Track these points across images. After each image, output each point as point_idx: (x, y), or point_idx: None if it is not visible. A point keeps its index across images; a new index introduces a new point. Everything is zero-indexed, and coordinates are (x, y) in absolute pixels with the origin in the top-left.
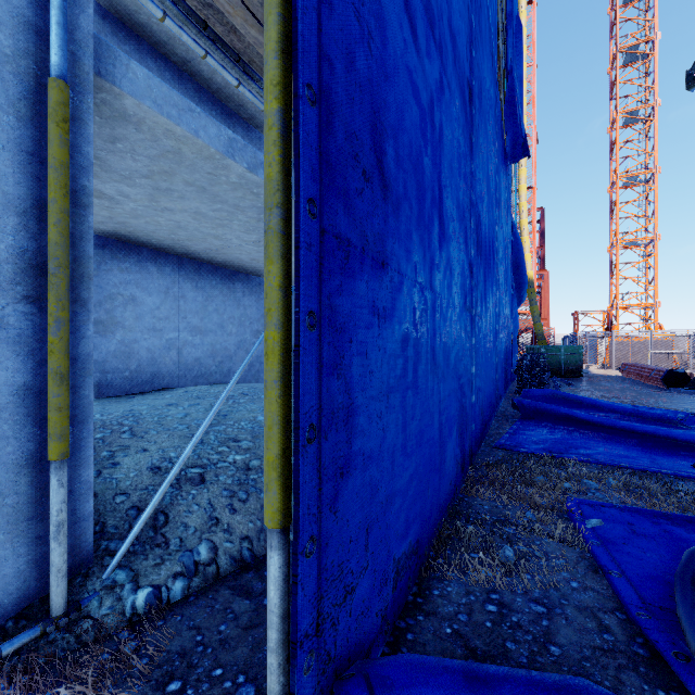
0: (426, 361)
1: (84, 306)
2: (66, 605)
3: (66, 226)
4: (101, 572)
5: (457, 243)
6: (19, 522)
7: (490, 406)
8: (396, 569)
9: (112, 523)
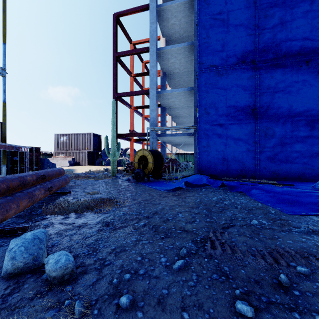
0: (220, 159)
1: None
2: None
3: None
4: None
5: (239, 142)
6: (197, 169)
7: (299, 175)
8: (211, 175)
9: None
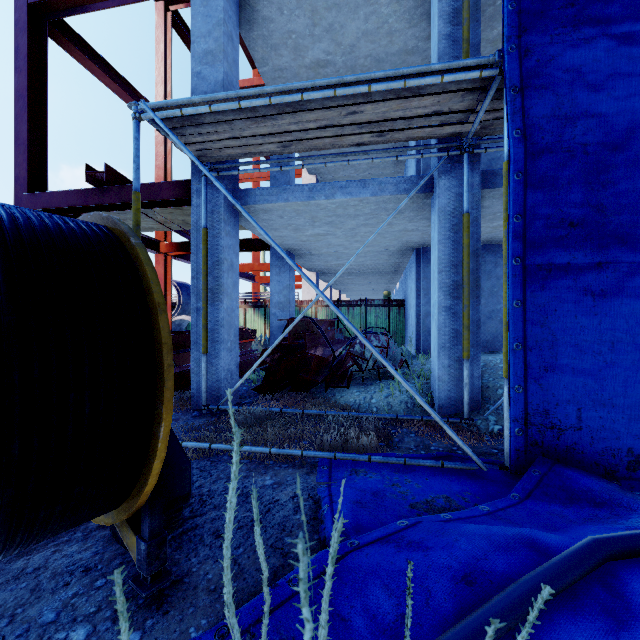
0: None
1: (477, 298)
2: (468, 416)
3: (468, 268)
4: (483, 414)
5: None
6: (455, 380)
7: None
8: (631, 460)
9: (492, 399)
